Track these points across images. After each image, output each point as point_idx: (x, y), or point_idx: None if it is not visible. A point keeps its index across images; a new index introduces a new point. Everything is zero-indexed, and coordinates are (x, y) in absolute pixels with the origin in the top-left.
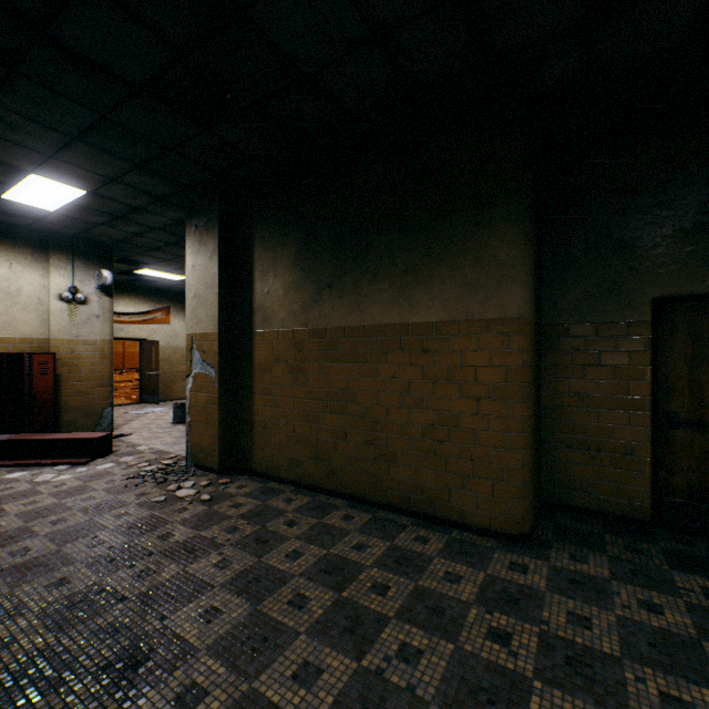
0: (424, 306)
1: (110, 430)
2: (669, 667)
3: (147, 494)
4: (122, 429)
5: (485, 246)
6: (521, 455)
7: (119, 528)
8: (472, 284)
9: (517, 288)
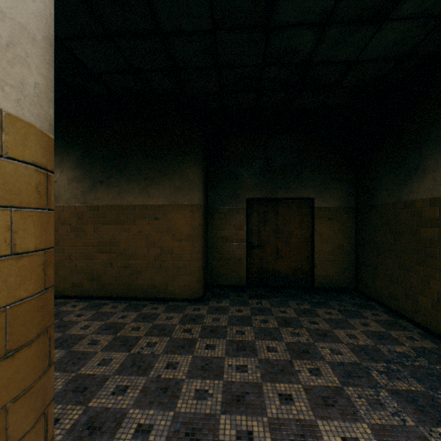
0: (156, 197)
1: None
2: (241, 324)
3: None
4: None
5: (184, 172)
6: (199, 264)
7: None
8: (178, 188)
9: (197, 192)
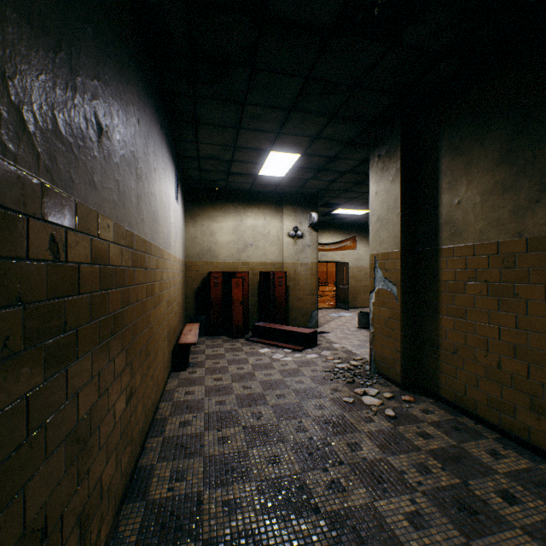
0: None
1: (316, 327)
2: None
3: (338, 391)
4: (323, 327)
5: None
6: None
7: (316, 420)
8: None
9: None
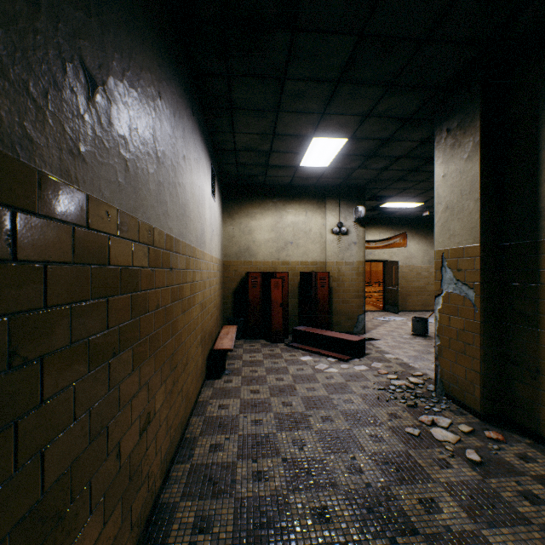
0: None
1: (362, 332)
2: None
3: (398, 417)
4: (371, 332)
5: None
6: None
7: (373, 457)
8: None
9: None
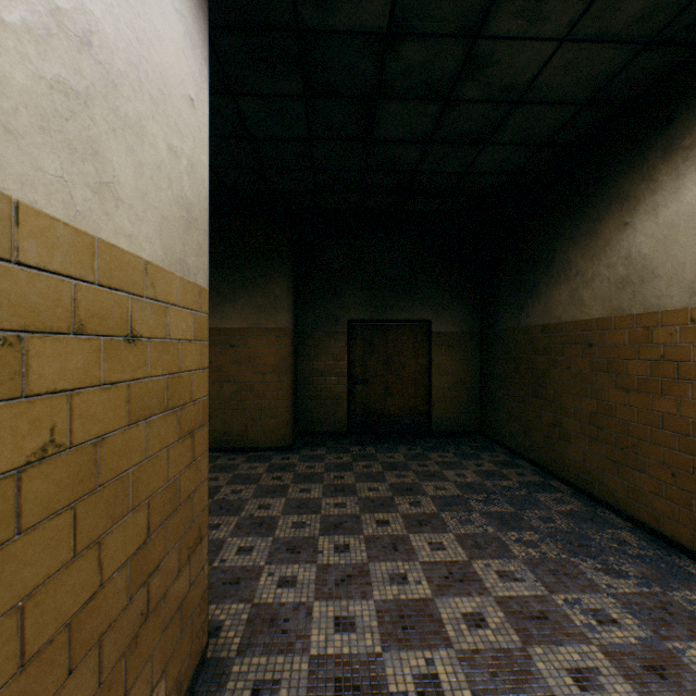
0: (232, 318)
1: None
2: (340, 470)
3: None
4: None
5: (269, 287)
6: (287, 403)
7: None
8: (261, 307)
9: (286, 312)
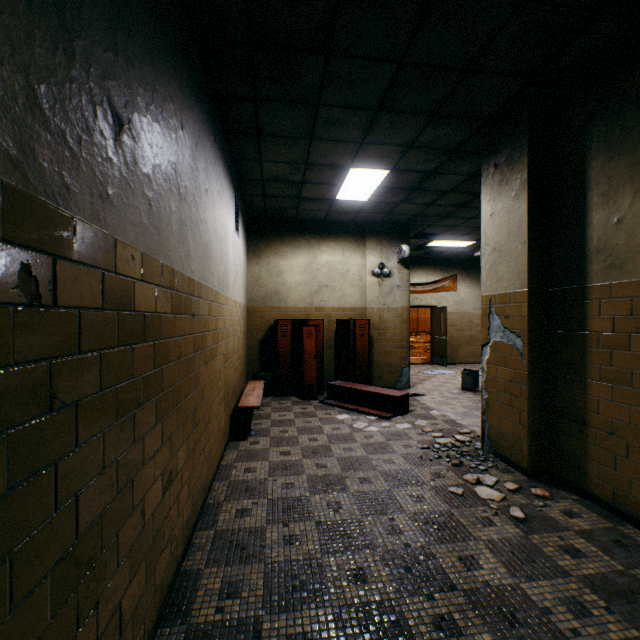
0: None
1: (406, 387)
2: None
3: (442, 477)
4: (416, 387)
5: None
6: None
7: (414, 517)
8: None
9: None
